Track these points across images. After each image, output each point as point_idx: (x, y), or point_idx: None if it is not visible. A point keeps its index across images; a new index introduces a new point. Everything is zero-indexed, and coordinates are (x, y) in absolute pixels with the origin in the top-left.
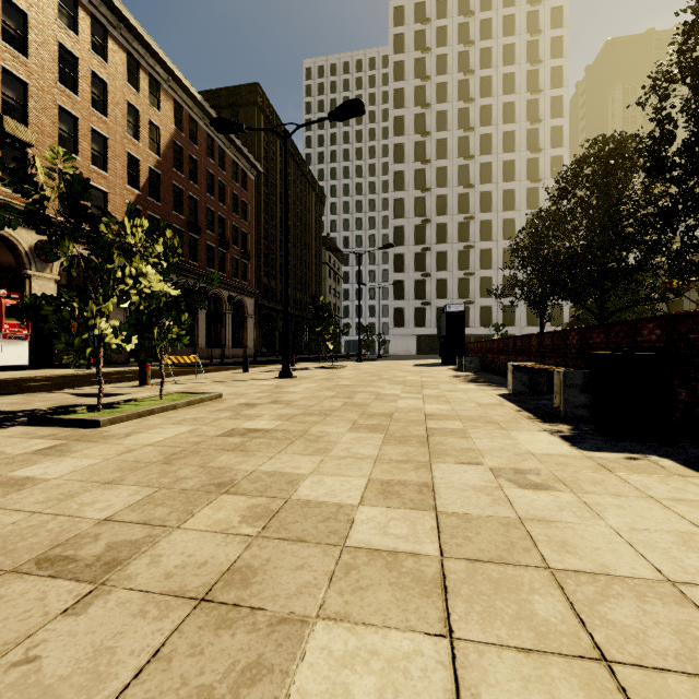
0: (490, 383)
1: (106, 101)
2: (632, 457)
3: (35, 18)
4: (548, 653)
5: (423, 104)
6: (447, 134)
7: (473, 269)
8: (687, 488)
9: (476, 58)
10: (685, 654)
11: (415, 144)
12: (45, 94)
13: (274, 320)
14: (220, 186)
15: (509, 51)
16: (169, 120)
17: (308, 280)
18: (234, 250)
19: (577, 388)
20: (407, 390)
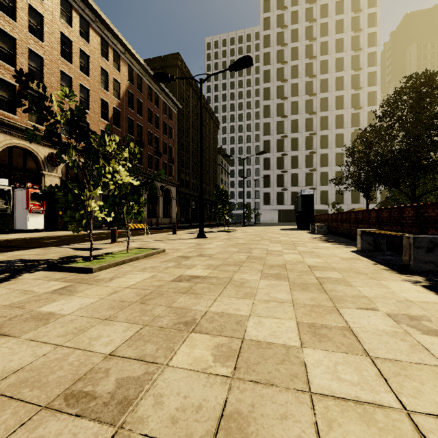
0: (340, 243)
1: (88, 67)
2: None
3: (47, 17)
4: None
5: (282, 61)
6: (298, 80)
7: (315, 167)
8: None
9: (317, 30)
10: None
11: (277, 87)
12: (53, 64)
13: (188, 201)
14: (155, 117)
15: (339, 24)
16: (125, 78)
17: (209, 175)
18: (164, 157)
19: (423, 249)
20: (286, 247)
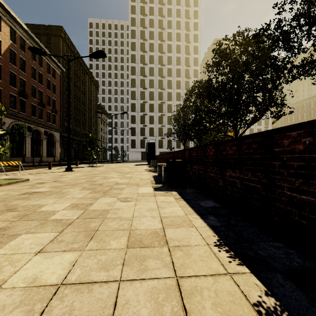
0: (155, 171)
1: None
2: (167, 192)
3: None
4: (84, 231)
5: (143, 51)
6: (154, 66)
7: (164, 124)
8: (169, 198)
9: (166, 36)
10: (116, 228)
11: (140, 68)
12: None
13: (71, 143)
14: (39, 75)
15: (178, 36)
16: (7, 37)
17: (90, 124)
18: (48, 108)
19: None
20: (119, 175)
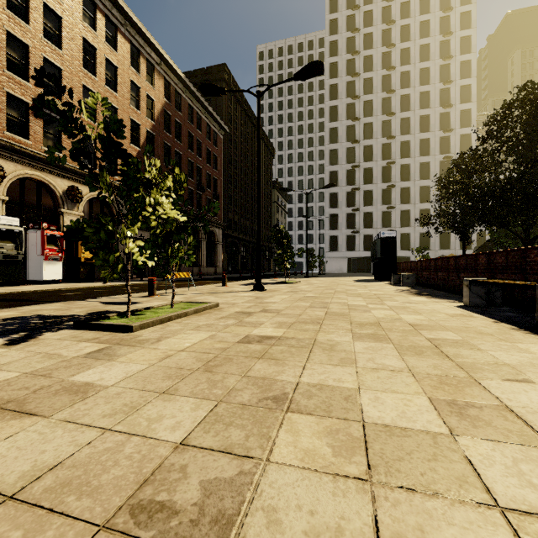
0: (437, 296)
1: (116, 80)
2: None
3: (67, 20)
4: None
5: (353, 73)
6: (372, 97)
7: (394, 204)
8: None
9: (397, 34)
10: None
11: (347, 106)
12: (73, 77)
13: (237, 246)
14: (197, 143)
15: (425, 27)
16: (161, 94)
17: (262, 215)
18: (207, 192)
19: None
20: (370, 301)
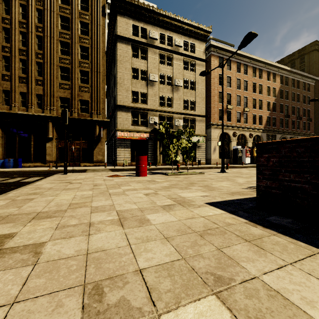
0: None
1: (261, 89)
2: None
3: (248, 80)
4: None
5: None
6: None
7: None
8: None
9: None
10: None
11: None
12: (250, 97)
13: None
14: (296, 95)
15: None
16: (278, 83)
17: None
18: (303, 119)
19: None
20: None
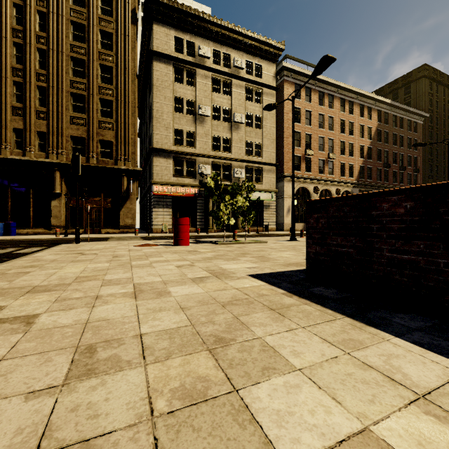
0: None
1: (352, 129)
2: None
3: (335, 116)
4: None
5: None
6: None
7: None
8: None
9: None
10: None
11: None
12: (337, 139)
13: None
14: (399, 138)
15: None
16: (375, 121)
17: None
18: (408, 169)
19: None
20: None
